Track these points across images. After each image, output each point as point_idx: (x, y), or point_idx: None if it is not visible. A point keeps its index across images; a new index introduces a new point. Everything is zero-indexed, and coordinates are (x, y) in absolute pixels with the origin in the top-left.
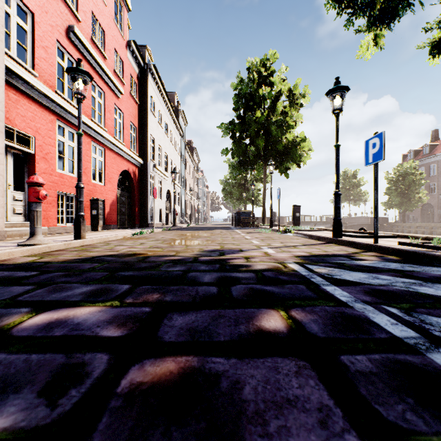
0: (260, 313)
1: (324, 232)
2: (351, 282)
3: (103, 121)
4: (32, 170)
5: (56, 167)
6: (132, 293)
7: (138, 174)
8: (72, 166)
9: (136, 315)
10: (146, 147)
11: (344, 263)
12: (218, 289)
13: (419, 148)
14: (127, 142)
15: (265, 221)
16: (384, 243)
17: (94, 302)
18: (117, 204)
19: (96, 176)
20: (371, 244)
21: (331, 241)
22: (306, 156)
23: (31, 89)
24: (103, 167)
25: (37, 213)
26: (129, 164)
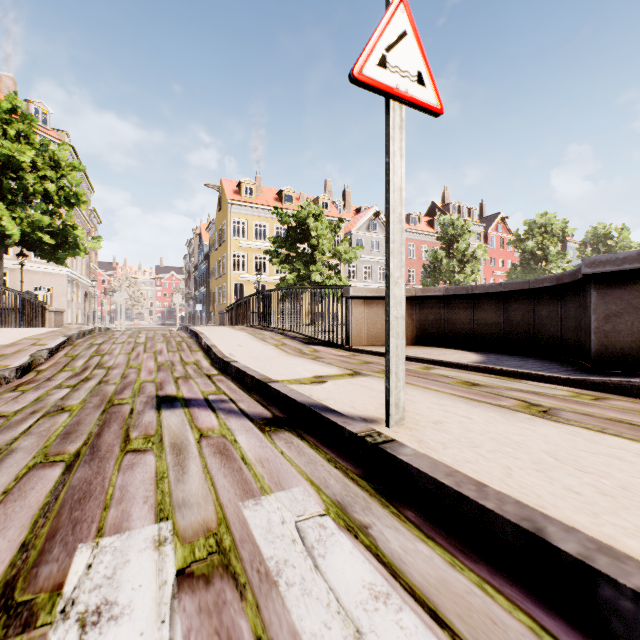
0: None
1: None
2: None
3: None
4: None
5: None
6: None
7: None
8: None
9: None
10: None
11: None
12: None
13: None
14: None
15: None
16: None
17: None
18: None
19: None
20: None
21: None
22: None
23: None
24: None
25: None
26: None
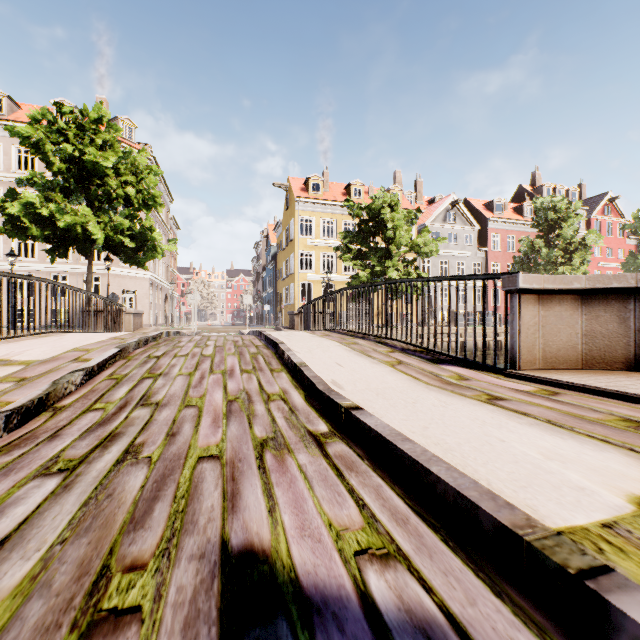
0: None
1: None
2: None
3: None
4: None
5: None
6: None
7: None
8: None
9: None
10: None
11: None
12: None
13: None
14: None
15: None
16: None
17: None
18: None
19: None
20: None
21: None
22: None
23: None
24: None
25: None
26: None
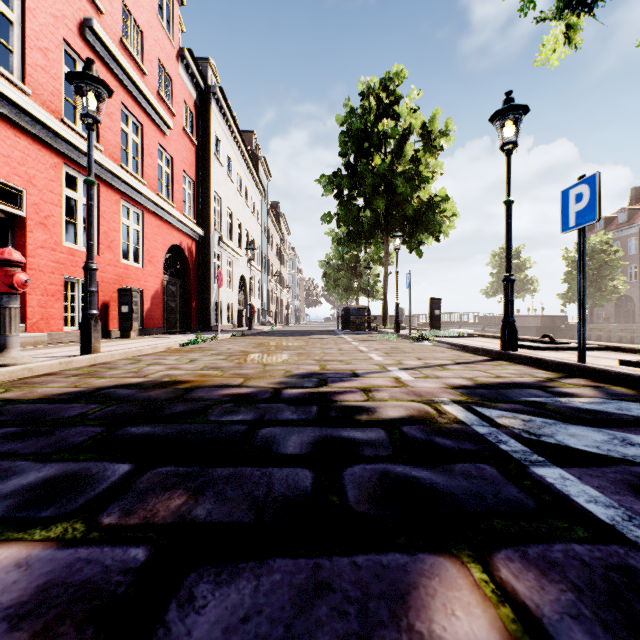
0: (421, 572)
1: (482, 340)
2: (585, 454)
3: (140, 169)
4: (21, 243)
5: (63, 238)
6: (127, 492)
7: (195, 251)
8: None
9: (103, 585)
10: (208, 210)
11: (544, 403)
12: (316, 476)
13: (612, 214)
14: (178, 202)
15: (387, 322)
16: (593, 362)
17: (26, 526)
18: (163, 297)
19: (129, 253)
20: (573, 365)
21: (498, 356)
22: (449, 225)
23: (19, 114)
24: (140, 239)
25: (10, 312)
26: (182, 236)
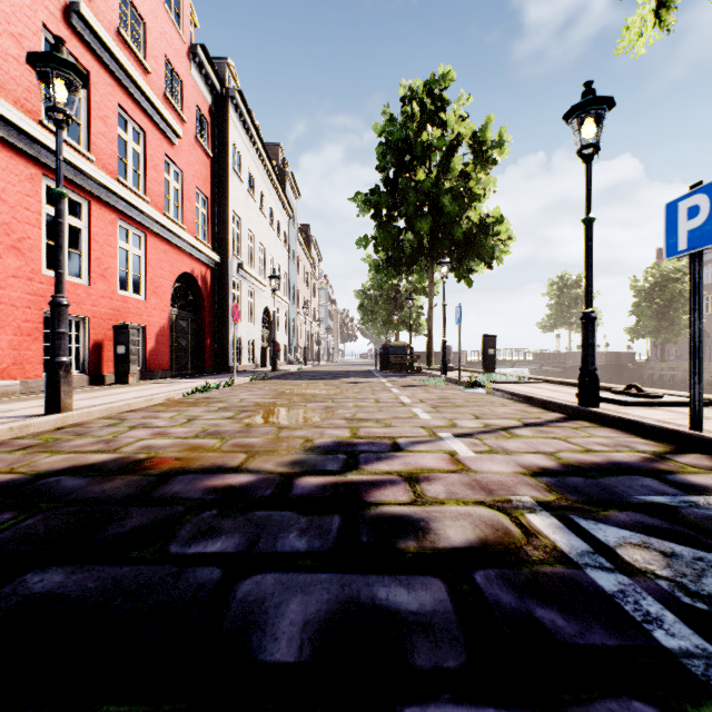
0: None
1: (548, 387)
2: None
3: (142, 184)
4: None
5: (43, 265)
6: None
7: (211, 280)
8: (78, 264)
9: None
10: (225, 232)
11: (676, 510)
12: None
13: None
14: (189, 223)
15: (432, 361)
16: (707, 427)
17: None
18: (171, 334)
19: (129, 282)
20: (685, 433)
21: (575, 413)
22: (503, 250)
23: None
24: (142, 266)
25: None
26: (195, 262)
